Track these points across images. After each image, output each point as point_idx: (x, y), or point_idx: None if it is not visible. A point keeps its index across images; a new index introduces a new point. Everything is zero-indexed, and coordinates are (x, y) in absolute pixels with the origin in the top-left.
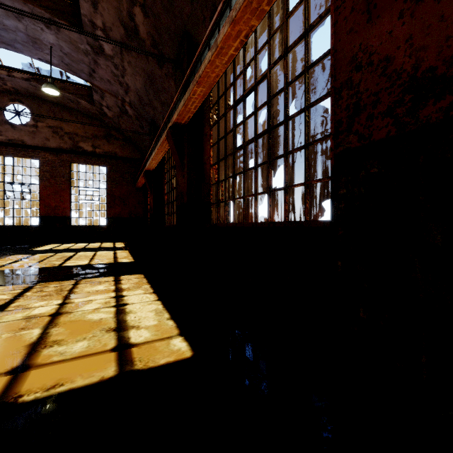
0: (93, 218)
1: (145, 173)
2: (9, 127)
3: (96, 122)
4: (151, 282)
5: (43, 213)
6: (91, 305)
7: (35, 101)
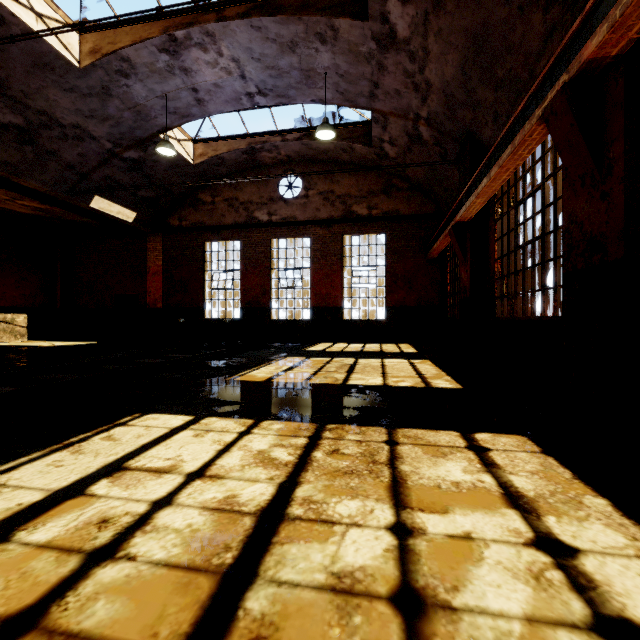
0: (368, 308)
1: (454, 228)
2: (283, 204)
3: (372, 173)
4: (590, 480)
5: (314, 303)
6: (492, 577)
7: (306, 165)
